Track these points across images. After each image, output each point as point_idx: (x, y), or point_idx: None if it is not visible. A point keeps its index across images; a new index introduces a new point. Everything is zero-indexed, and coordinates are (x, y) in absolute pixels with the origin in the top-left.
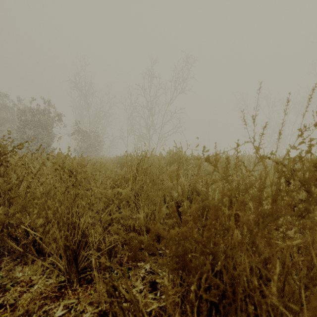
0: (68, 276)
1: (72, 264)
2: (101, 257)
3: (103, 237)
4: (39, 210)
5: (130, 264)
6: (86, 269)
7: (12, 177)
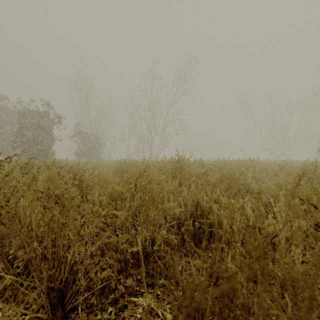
0: (53, 319)
1: (56, 308)
2: (92, 298)
3: (98, 261)
4: (17, 249)
5: (126, 300)
6: (76, 307)
7: (1, 191)
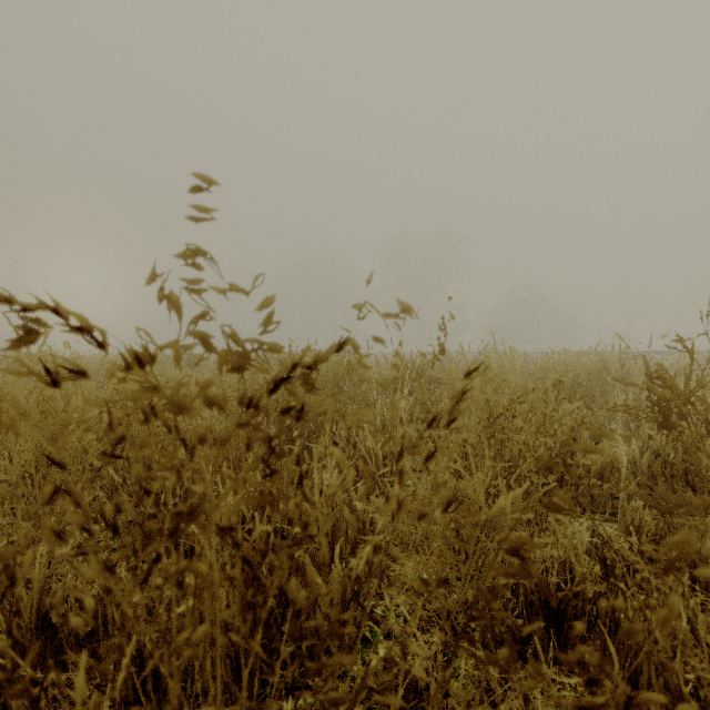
0: None
1: None
2: None
3: None
4: None
5: None
6: None
7: None
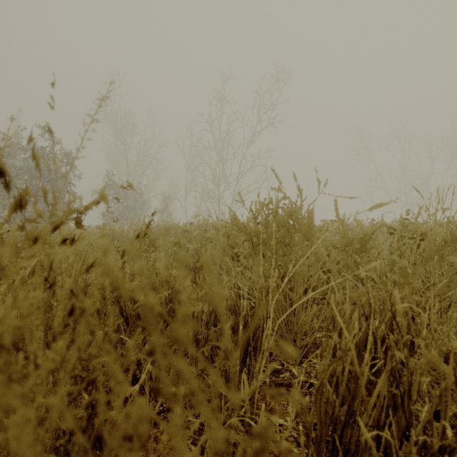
0: None
1: None
2: None
3: None
4: None
5: None
6: None
7: None
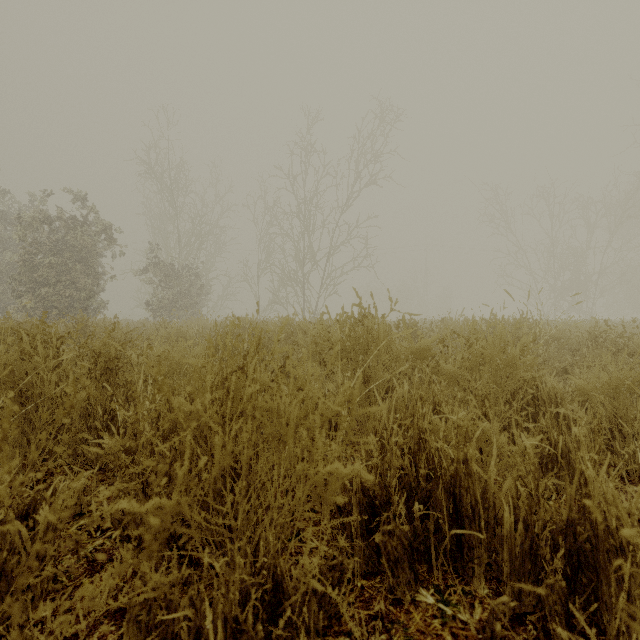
0: None
1: None
2: None
3: None
4: None
5: None
6: None
7: None
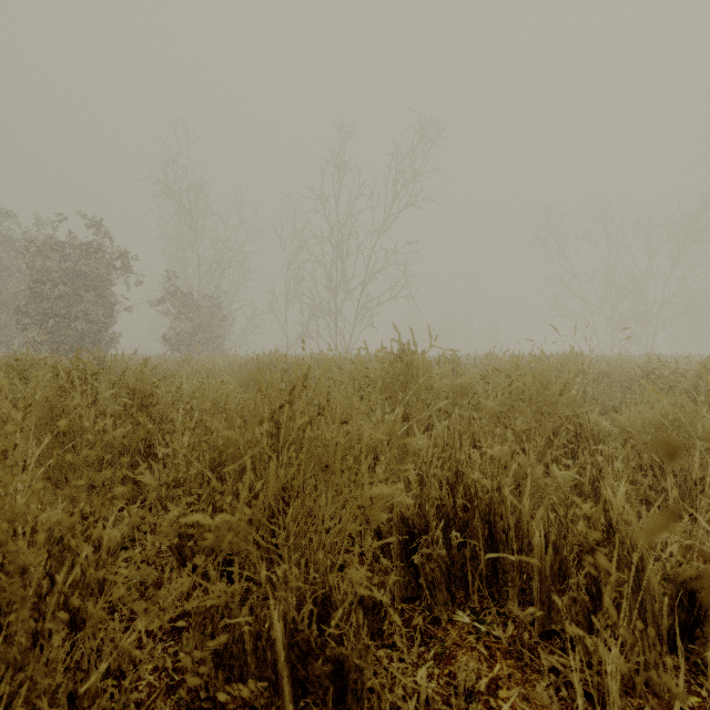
0: None
1: None
2: None
3: (161, 655)
4: None
5: None
6: None
7: None
